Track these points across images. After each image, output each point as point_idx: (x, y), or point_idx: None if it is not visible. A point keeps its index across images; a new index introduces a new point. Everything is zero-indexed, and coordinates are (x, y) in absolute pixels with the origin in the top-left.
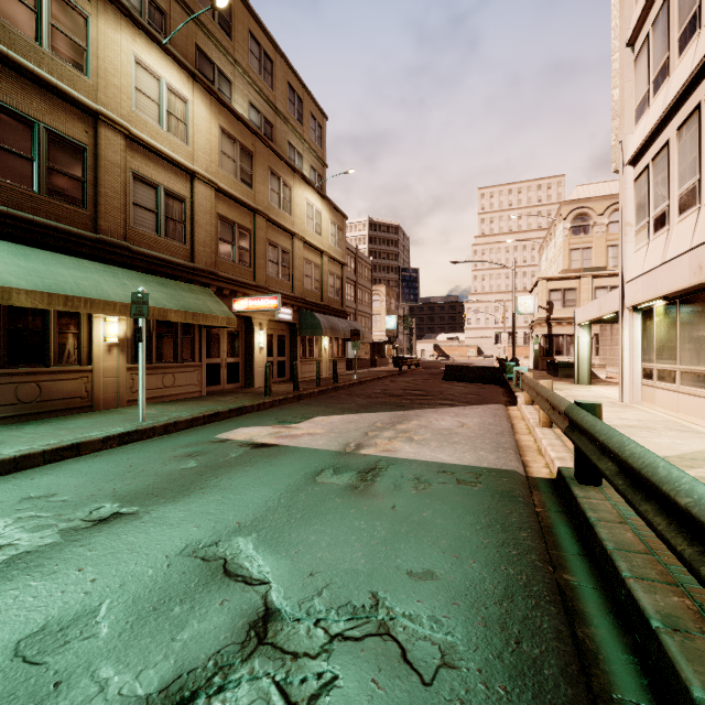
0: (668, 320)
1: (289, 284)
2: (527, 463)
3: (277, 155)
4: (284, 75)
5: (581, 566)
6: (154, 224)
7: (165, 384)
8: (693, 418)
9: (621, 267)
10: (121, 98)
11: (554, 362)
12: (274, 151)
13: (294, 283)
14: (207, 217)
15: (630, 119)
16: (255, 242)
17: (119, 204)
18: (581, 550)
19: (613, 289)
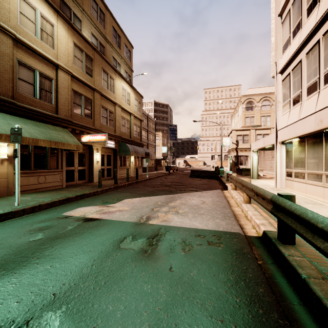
0: (300, 148)
1: (113, 129)
2: (242, 225)
3: (106, 62)
4: (111, 22)
5: (306, 318)
6: (32, 91)
7: (39, 182)
8: (314, 196)
9: (276, 122)
10: (10, 16)
11: (240, 168)
12: (105, 59)
13: (116, 128)
14: (66, 90)
15: (280, 51)
16: (94, 106)
17: (8, 77)
18: (299, 299)
19: (264, 135)
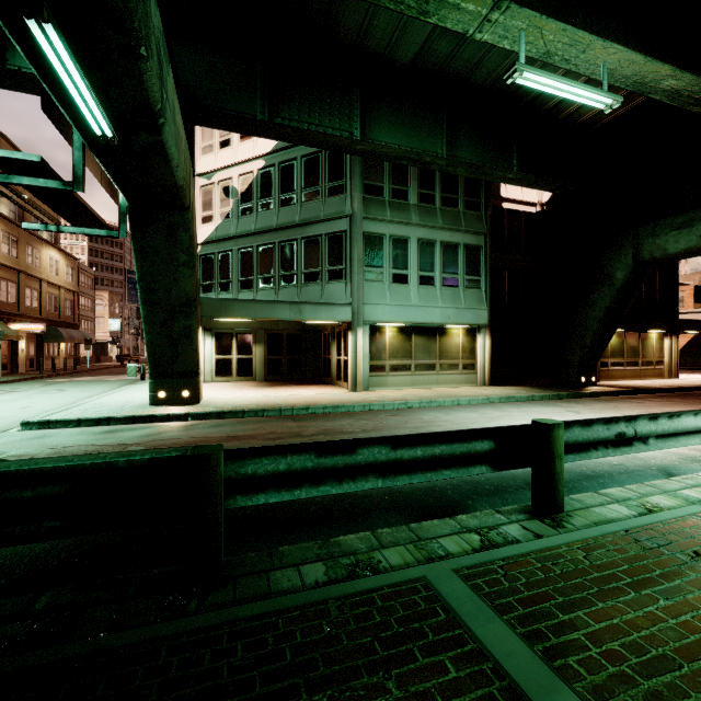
0: None
1: (38, 310)
2: None
3: (32, 234)
4: None
5: None
6: None
7: None
8: None
9: None
10: None
11: None
12: (31, 233)
13: (42, 309)
14: None
15: None
16: (19, 289)
17: None
18: None
19: None
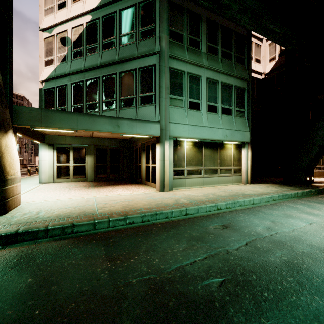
0: None
1: None
2: None
3: None
4: None
5: None
6: None
7: None
8: None
9: None
10: None
11: None
12: None
13: None
14: None
15: None
16: None
17: None
18: None
19: None
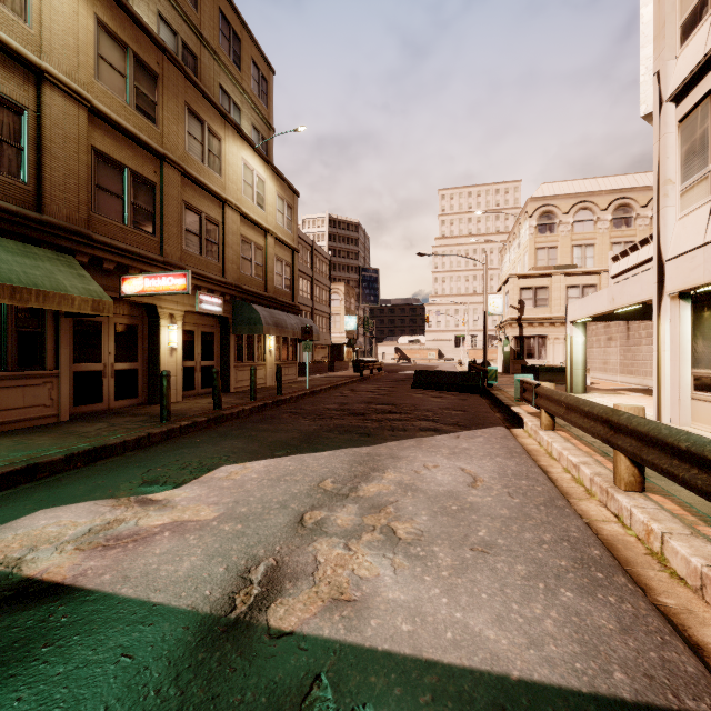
0: None
1: (218, 266)
2: (684, 627)
3: (198, 91)
4: None
5: None
6: None
7: None
8: None
9: (658, 240)
10: None
11: (533, 366)
12: (194, 83)
13: (226, 265)
14: (71, 148)
15: (672, 39)
16: (162, 202)
17: None
18: None
19: (585, 288)
